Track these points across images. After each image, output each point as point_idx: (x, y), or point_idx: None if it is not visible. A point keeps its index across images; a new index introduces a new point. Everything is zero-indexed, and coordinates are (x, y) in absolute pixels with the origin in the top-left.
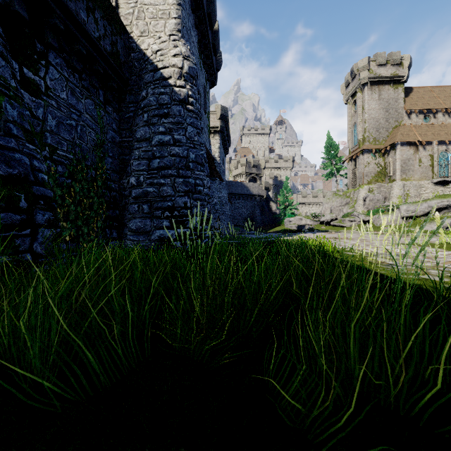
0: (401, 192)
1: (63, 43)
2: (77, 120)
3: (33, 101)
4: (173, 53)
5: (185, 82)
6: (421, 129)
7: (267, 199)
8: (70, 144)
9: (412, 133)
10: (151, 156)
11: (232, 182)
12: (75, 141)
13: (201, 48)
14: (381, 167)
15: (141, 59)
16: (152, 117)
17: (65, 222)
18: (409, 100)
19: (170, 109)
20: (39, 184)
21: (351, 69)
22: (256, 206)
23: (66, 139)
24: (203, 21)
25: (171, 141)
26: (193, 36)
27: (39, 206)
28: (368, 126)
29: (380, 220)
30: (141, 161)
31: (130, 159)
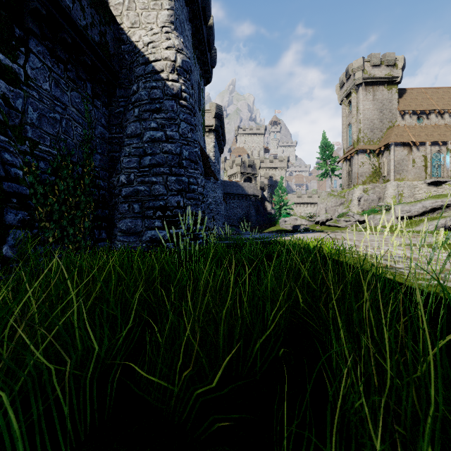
0: (395, 192)
1: (45, 30)
2: (62, 114)
3: (11, 91)
4: (165, 46)
5: (178, 76)
6: (414, 130)
7: (262, 199)
8: (54, 138)
9: (406, 134)
10: (142, 152)
11: (227, 182)
12: (59, 136)
13: (196, 43)
14: (375, 167)
15: (132, 52)
16: (143, 112)
17: (48, 222)
18: (403, 101)
19: (162, 104)
20: (11, 180)
21: (346, 69)
22: (251, 206)
23: (49, 134)
24: (197, 15)
25: (163, 137)
26: (187, 29)
27: (11, 205)
28: (363, 126)
29: (375, 220)
30: (131, 158)
31: (120, 156)
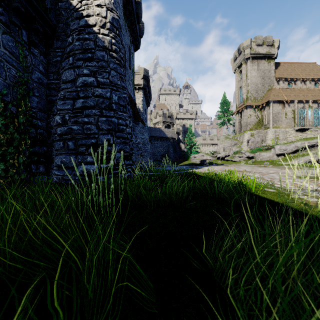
0: (273, 136)
1: None
2: None
3: None
4: (97, 3)
5: (109, 31)
6: (286, 91)
7: (178, 141)
8: None
9: (280, 94)
10: (76, 96)
11: (152, 128)
12: None
13: (126, 13)
14: (259, 118)
15: (68, 8)
16: (77, 60)
17: None
18: (278, 71)
19: (94, 54)
20: None
21: (238, 47)
22: (170, 145)
23: None
24: None
25: (95, 83)
26: None
27: None
28: (250, 89)
29: (260, 156)
30: (66, 101)
31: (57, 99)
